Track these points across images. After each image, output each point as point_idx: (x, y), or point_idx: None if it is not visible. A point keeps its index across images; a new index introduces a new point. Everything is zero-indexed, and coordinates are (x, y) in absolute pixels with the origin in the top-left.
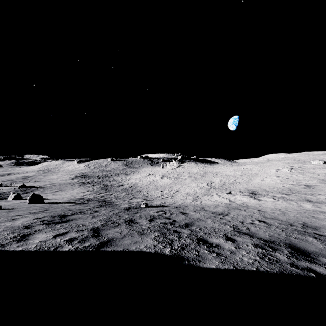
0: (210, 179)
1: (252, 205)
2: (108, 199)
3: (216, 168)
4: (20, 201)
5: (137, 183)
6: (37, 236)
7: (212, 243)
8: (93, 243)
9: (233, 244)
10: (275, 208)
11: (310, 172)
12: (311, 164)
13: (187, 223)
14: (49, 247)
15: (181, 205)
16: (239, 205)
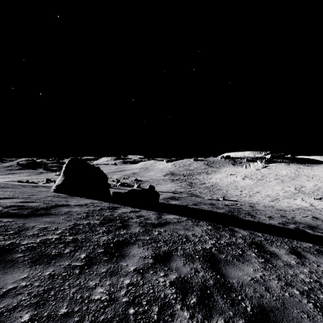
0: (301, 182)
1: None
2: (194, 193)
3: (314, 171)
4: None
5: (218, 182)
6: (172, 202)
7: (256, 216)
8: (196, 207)
9: (269, 218)
10: None
11: None
12: None
13: (249, 210)
14: (180, 205)
15: (253, 202)
16: (315, 208)
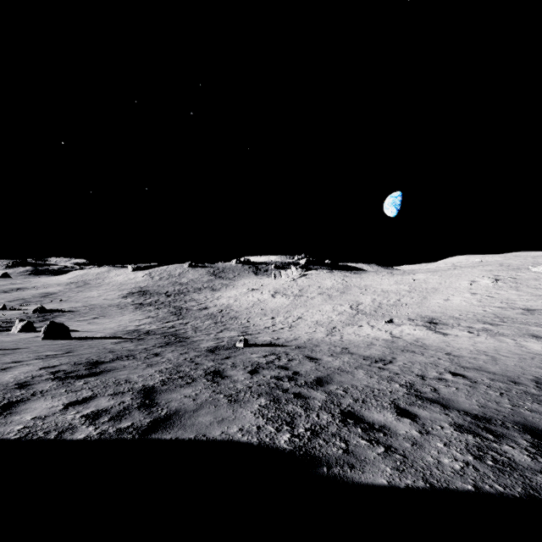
0: (356, 297)
1: (434, 344)
2: (181, 332)
3: (365, 280)
4: (30, 336)
5: (232, 305)
6: (34, 404)
7: (371, 422)
8: (139, 422)
9: (413, 424)
10: (476, 350)
11: (530, 287)
12: (531, 273)
13: (320, 378)
14: (48, 431)
15: (306, 343)
16: (409, 344)
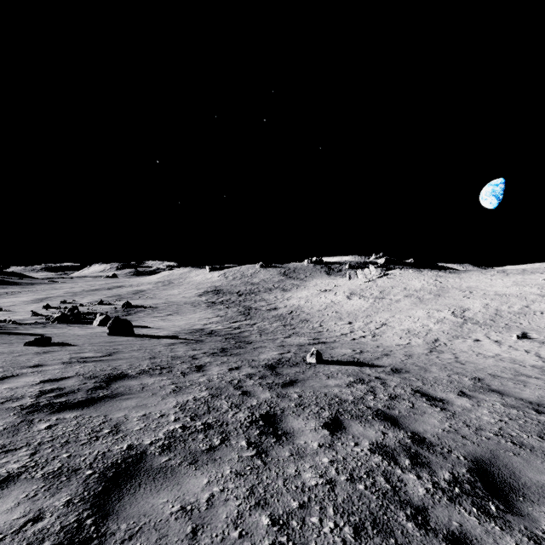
0: (458, 301)
1: None
2: (245, 334)
3: (466, 280)
4: (103, 330)
5: (303, 306)
6: None
7: None
8: None
9: None
10: None
11: None
12: None
13: (482, 465)
14: None
15: (406, 363)
16: None
